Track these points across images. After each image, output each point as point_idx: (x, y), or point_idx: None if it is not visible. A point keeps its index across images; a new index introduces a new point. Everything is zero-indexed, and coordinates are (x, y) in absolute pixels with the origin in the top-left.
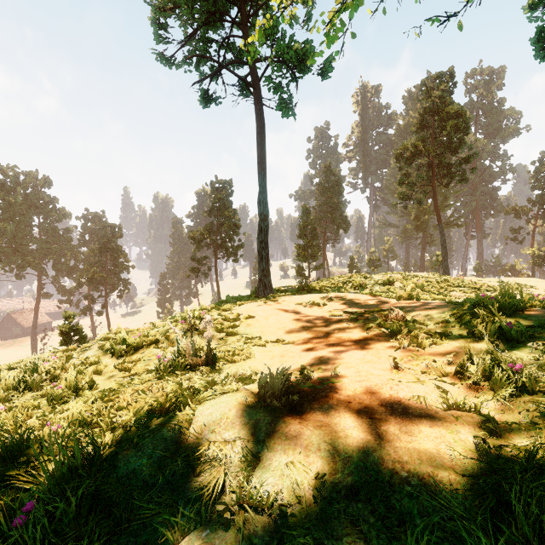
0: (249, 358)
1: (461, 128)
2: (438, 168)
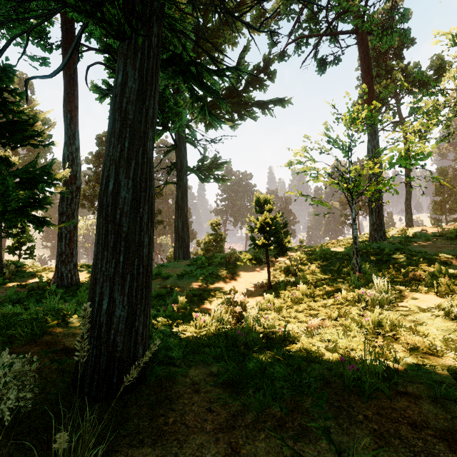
0: None
1: None
2: None
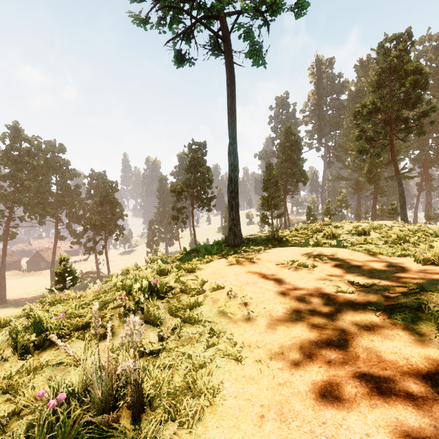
0: (212, 406)
1: (420, 83)
2: (395, 123)
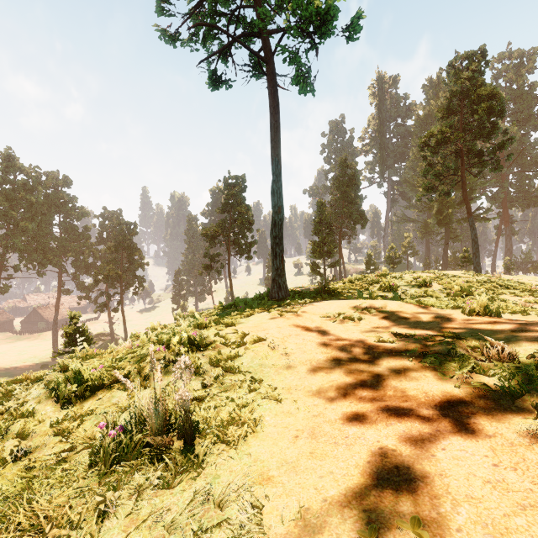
0: (254, 432)
1: (495, 110)
2: (468, 156)
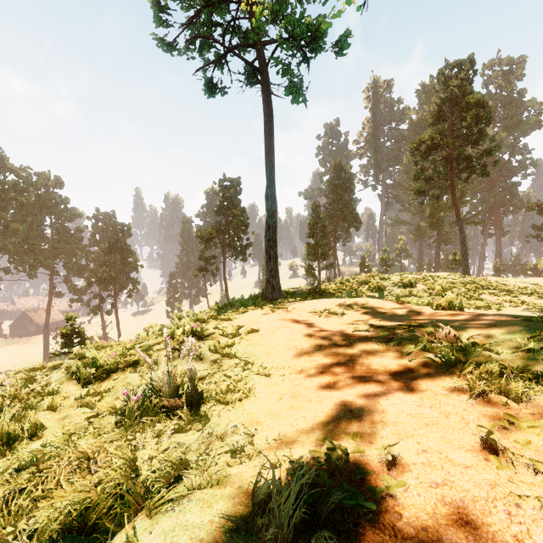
0: (247, 397)
1: (482, 118)
2: (457, 161)
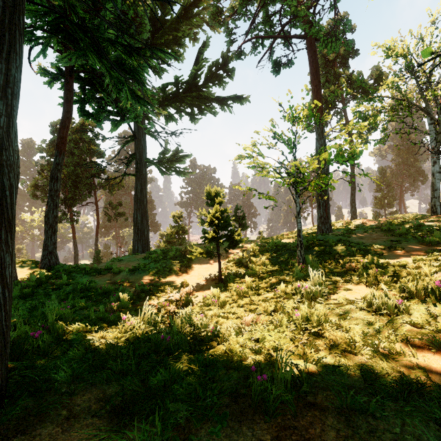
0: None
1: None
2: None
